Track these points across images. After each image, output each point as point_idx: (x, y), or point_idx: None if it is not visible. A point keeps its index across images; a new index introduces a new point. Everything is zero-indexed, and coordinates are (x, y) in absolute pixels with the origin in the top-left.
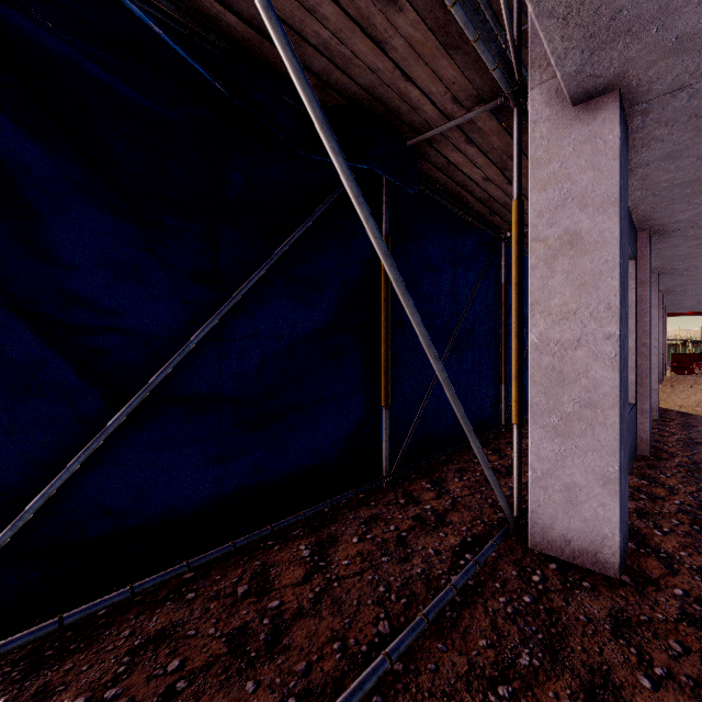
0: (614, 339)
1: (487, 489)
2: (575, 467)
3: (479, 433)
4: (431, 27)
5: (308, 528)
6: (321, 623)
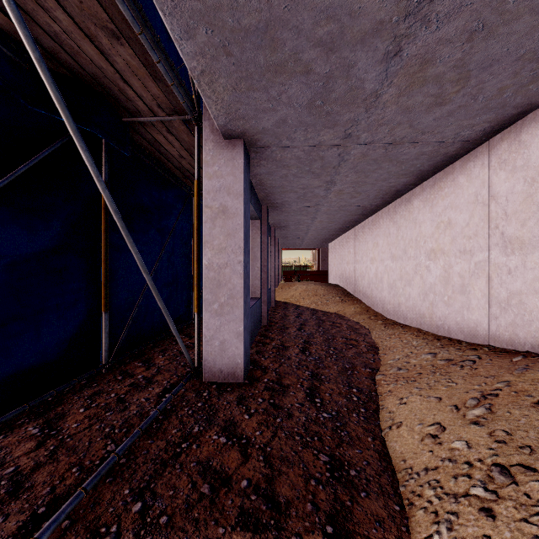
0: (242, 263)
1: (181, 358)
2: (225, 331)
3: (177, 326)
4: (143, 63)
5: (34, 415)
6: (60, 464)
